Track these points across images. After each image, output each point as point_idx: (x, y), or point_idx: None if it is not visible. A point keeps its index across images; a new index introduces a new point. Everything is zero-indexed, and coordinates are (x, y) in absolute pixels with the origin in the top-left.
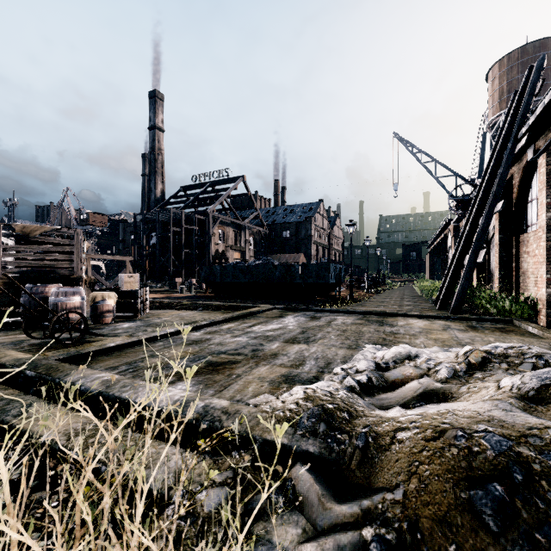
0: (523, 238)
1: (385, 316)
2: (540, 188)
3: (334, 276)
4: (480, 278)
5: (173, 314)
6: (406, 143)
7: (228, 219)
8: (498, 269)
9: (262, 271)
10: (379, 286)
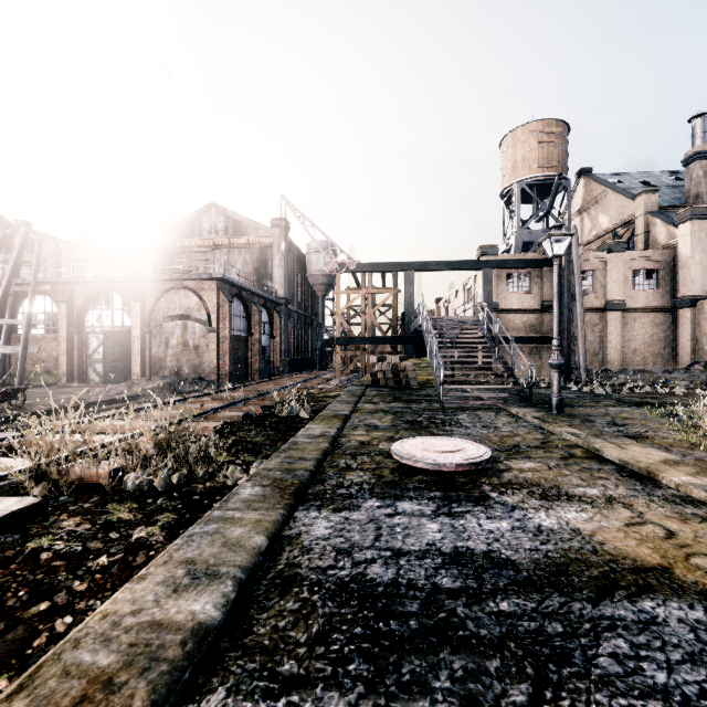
0: (17, 336)
1: None
2: (61, 318)
3: None
4: None
5: None
6: None
7: None
8: None
9: None
10: None
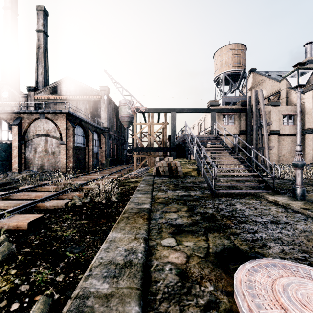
0: None
1: None
2: None
3: None
4: None
5: None
6: None
7: None
8: None
9: None
10: None
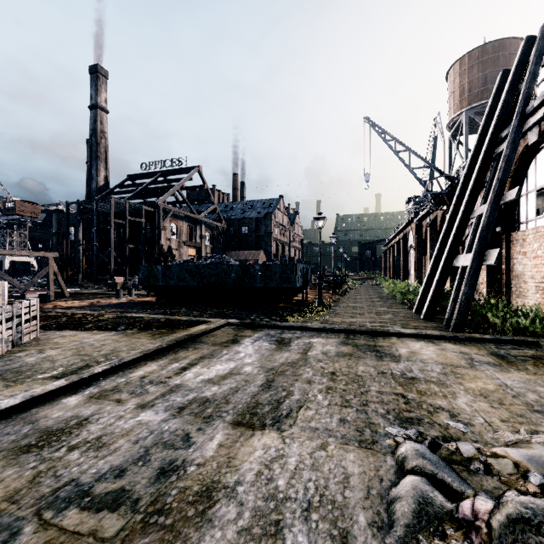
0: (515, 236)
1: (373, 335)
2: None
3: (301, 279)
4: (454, 279)
5: (72, 341)
6: (379, 129)
7: (181, 212)
8: (486, 272)
9: (214, 272)
10: (342, 285)
